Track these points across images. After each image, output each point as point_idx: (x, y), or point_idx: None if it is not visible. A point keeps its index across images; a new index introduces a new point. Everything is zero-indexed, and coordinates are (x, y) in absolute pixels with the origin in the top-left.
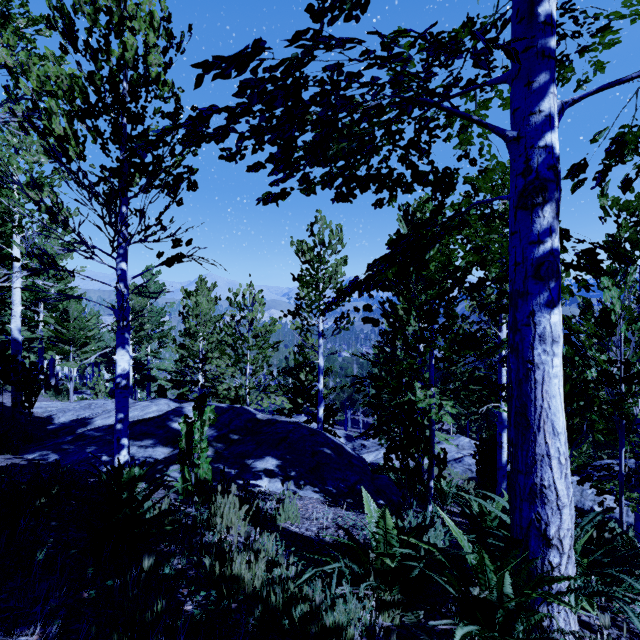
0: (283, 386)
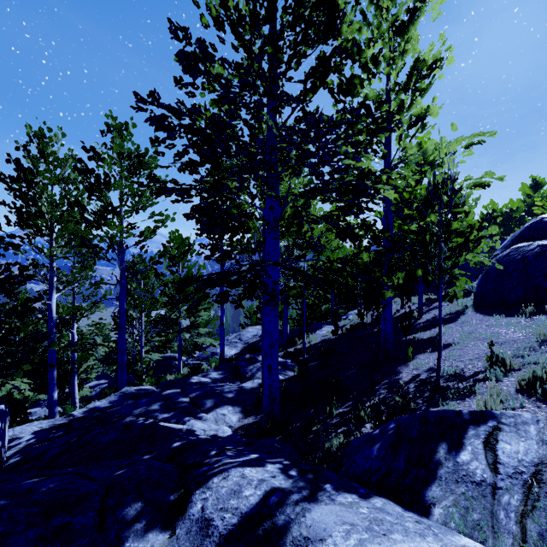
0: None
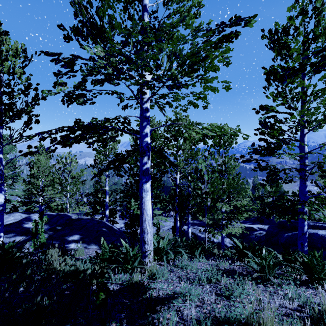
0: (89, 201)
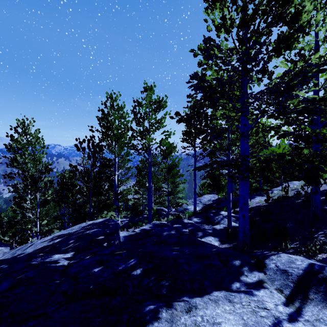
0: None
